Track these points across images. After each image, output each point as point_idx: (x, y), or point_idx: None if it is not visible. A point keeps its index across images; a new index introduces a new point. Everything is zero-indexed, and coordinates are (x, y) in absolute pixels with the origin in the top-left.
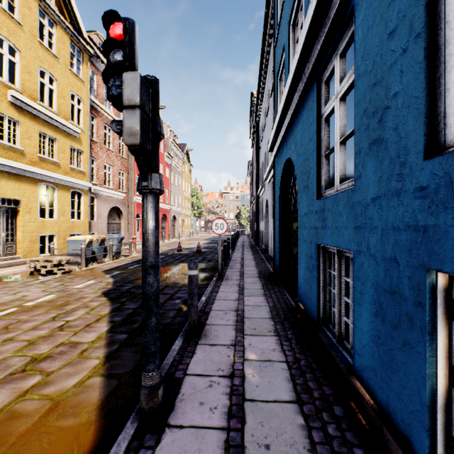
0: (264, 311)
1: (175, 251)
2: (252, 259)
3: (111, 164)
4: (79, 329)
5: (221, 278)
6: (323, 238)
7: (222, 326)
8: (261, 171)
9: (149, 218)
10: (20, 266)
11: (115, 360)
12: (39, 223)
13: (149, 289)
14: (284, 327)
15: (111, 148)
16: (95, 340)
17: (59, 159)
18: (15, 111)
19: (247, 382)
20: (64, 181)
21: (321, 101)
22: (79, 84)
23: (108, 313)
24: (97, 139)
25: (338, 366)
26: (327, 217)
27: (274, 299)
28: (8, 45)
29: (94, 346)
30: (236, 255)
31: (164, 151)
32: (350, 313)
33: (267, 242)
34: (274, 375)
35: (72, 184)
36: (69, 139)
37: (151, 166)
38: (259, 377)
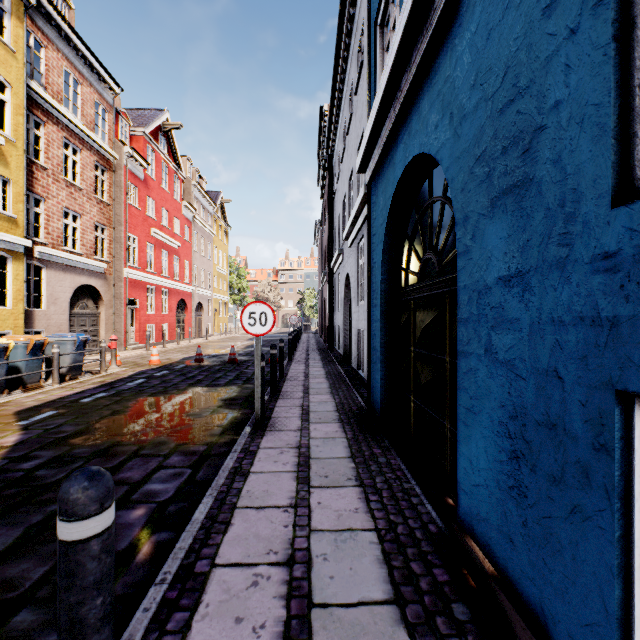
0: (367, 561)
1: (192, 361)
2: (324, 376)
3: (78, 211)
4: None
5: (262, 426)
6: None
7: None
8: (336, 230)
9: None
10: None
11: None
12: None
13: None
14: None
15: (79, 183)
16: None
17: None
18: None
19: None
20: None
21: None
22: (1, 52)
23: None
24: (47, 163)
25: None
26: None
27: (383, 495)
28: None
29: None
30: (296, 369)
31: (181, 199)
32: None
33: (348, 346)
34: None
35: None
36: None
37: None
38: None
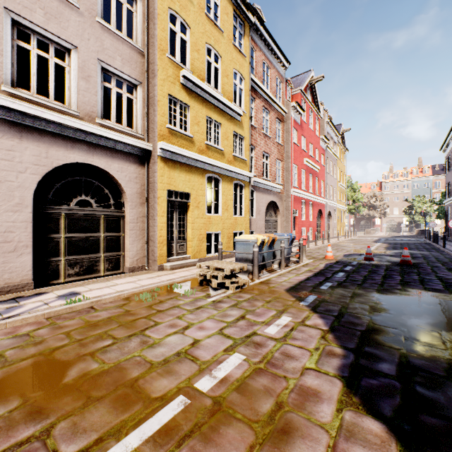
0: None
1: (357, 259)
2: None
3: (268, 153)
4: None
5: None
6: None
7: None
8: None
9: None
10: (190, 268)
11: None
12: (206, 220)
13: None
14: None
15: (268, 134)
16: None
17: (223, 146)
18: (186, 95)
19: None
20: (228, 172)
21: None
22: (240, 59)
23: None
24: (255, 124)
25: None
26: None
27: None
28: (179, 23)
29: None
30: None
31: (319, 134)
32: None
33: None
34: None
35: (235, 174)
36: (231, 123)
37: None
38: None
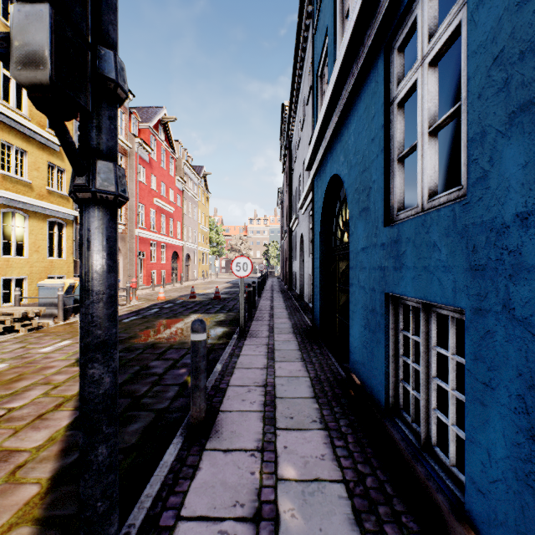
0: (303, 386)
1: (187, 298)
2: (284, 307)
3: None
4: (23, 424)
5: (244, 335)
6: (396, 285)
7: (243, 414)
8: (294, 199)
9: (92, 250)
10: None
11: (66, 486)
12: (1, 263)
13: (92, 391)
14: (333, 413)
15: None
16: (43, 445)
17: (32, 178)
18: None
19: (284, 532)
20: (39, 208)
21: (391, 79)
22: None
23: (77, 394)
24: None
25: (431, 495)
26: (405, 252)
27: (315, 365)
28: None
29: (39, 457)
30: (264, 303)
31: (175, 174)
32: (450, 407)
33: (302, 287)
34: (327, 513)
35: (50, 211)
36: (45, 152)
37: (97, 147)
38: (302, 517)
